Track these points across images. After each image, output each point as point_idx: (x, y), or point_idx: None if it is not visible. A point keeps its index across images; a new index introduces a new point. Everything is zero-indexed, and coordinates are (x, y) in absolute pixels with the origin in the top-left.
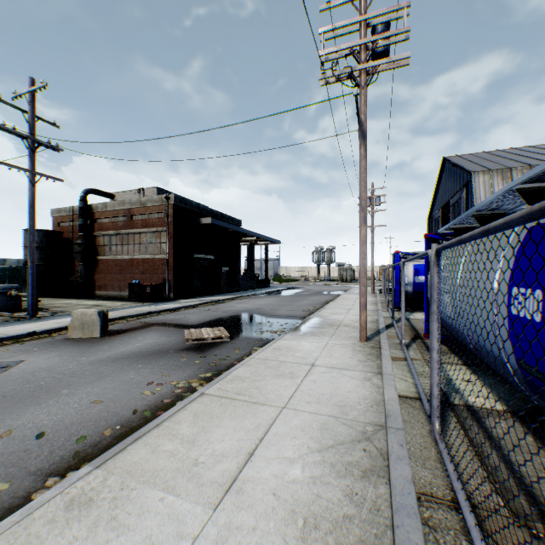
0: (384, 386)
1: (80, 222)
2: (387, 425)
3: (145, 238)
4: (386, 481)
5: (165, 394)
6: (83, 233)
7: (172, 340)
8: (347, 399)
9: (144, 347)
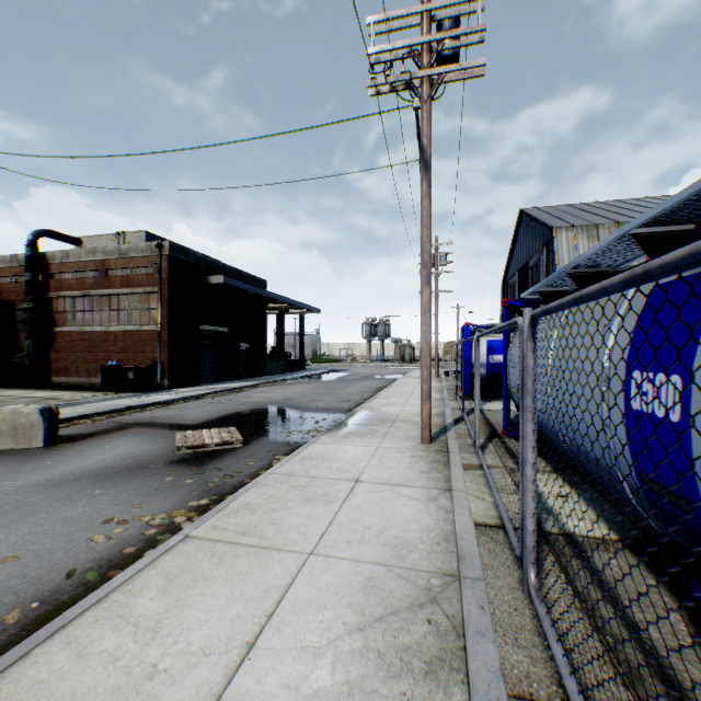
0: (455, 509)
1: (27, 278)
2: (461, 573)
3: (127, 301)
4: (462, 678)
5: (129, 538)
6: (31, 294)
7: (157, 448)
8: (403, 534)
9: (111, 461)
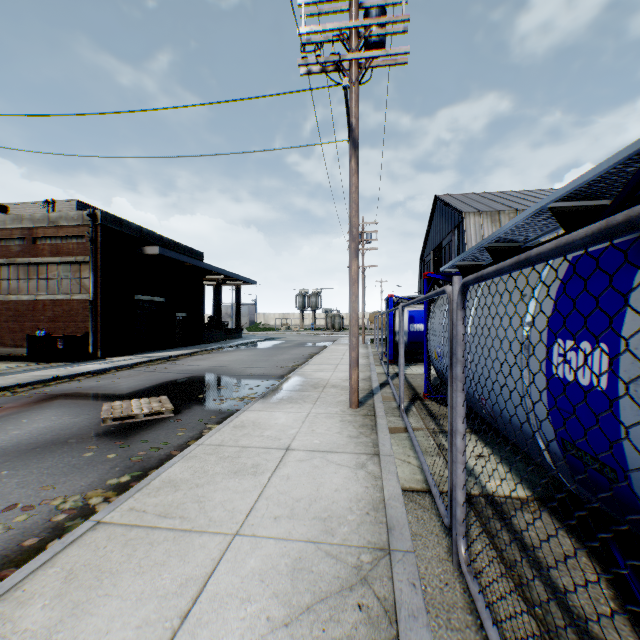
0: (383, 474)
1: None
2: (391, 546)
3: (57, 270)
4: None
5: (33, 527)
6: None
7: (81, 420)
8: (333, 505)
9: (26, 437)
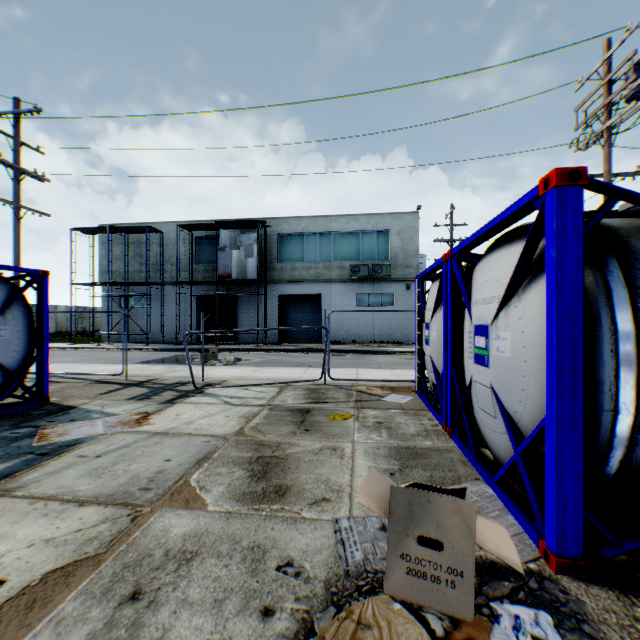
0: None
1: None
2: None
3: None
4: None
5: None
6: None
7: None
8: None
9: None
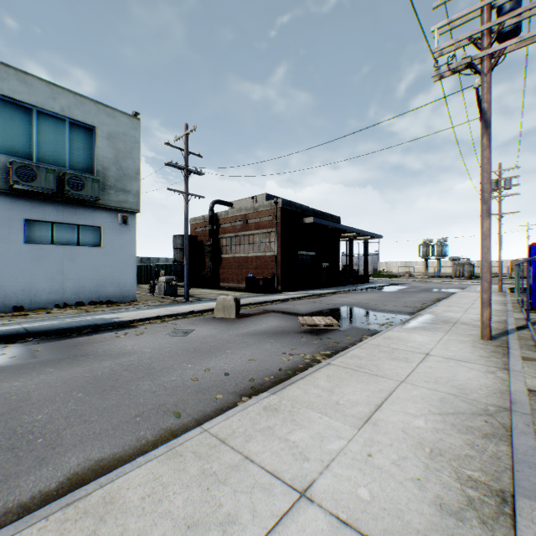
0: (509, 380)
1: (209, 228)
2: (511, 409)
3: (257, 238)
4: (506, 444)
5: (297, 362)
6: (211, 236)
7: (289, 324)
8: (465, 384)
9: (270, 328)
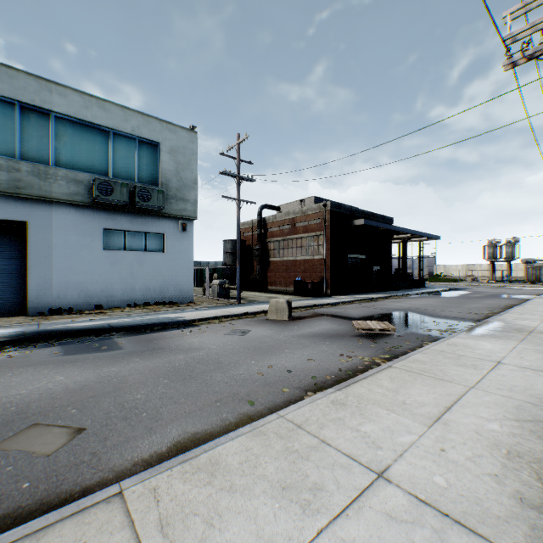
0: None
1: (257, 232)
2: None
3: (305, 241)
4: None
5: (356, 363)
6: (259, 241)
7: (343, 327)
8: None
9: (323, 331)
